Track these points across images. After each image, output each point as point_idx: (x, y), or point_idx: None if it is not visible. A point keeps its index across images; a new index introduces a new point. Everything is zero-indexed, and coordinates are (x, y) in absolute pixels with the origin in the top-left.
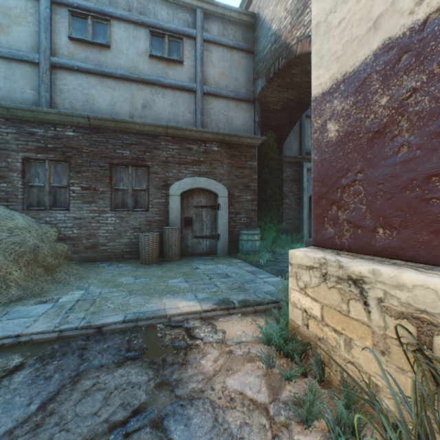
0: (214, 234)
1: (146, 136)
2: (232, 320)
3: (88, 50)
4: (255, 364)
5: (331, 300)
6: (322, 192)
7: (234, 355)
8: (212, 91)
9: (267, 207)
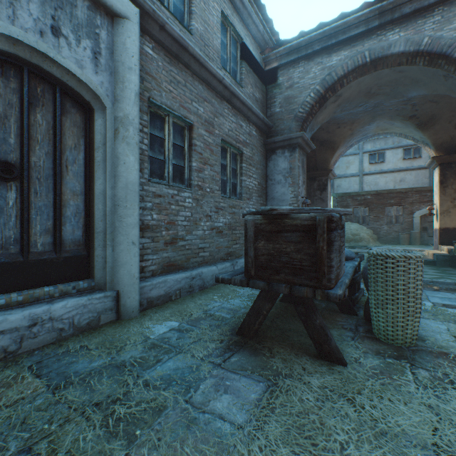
0: None
1: (401, 193)
2: None
3: (375, 165)
4: None
5: None
6: None
7: None
8: None
9: None
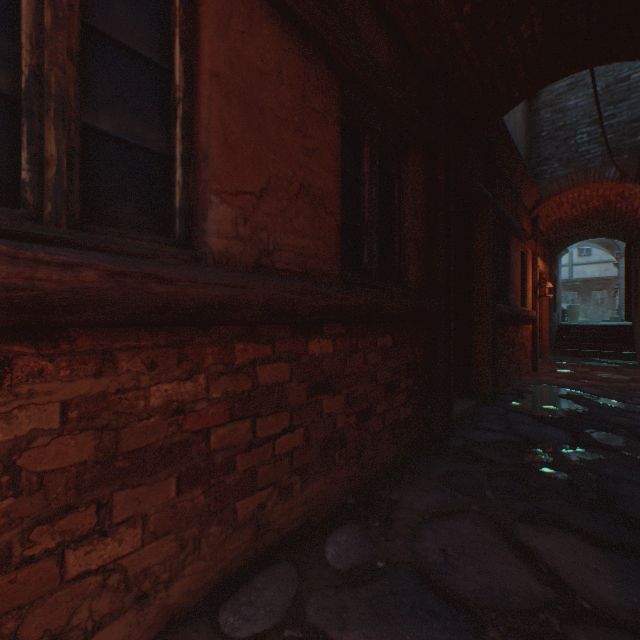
0: None
1: (605, 280)
2: None
3: (583, 258)
4: None
5: None
6: None
7: None
8: None
9: None
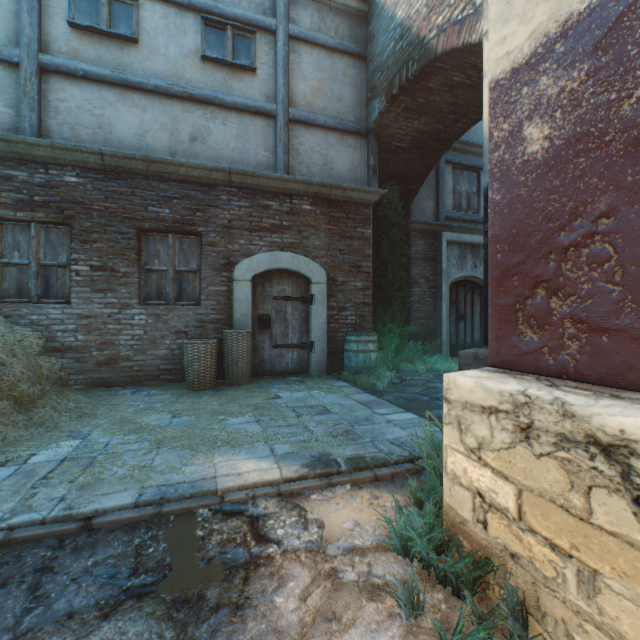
0: (304, 341)
1: (197, 186)
2: (334, 497)
3: (101, 45)
4: (383, 604)
5: (543, 482)
6: (513, 262)
7: (340, 579)
8: (302, 117)
9: (386, 300)
